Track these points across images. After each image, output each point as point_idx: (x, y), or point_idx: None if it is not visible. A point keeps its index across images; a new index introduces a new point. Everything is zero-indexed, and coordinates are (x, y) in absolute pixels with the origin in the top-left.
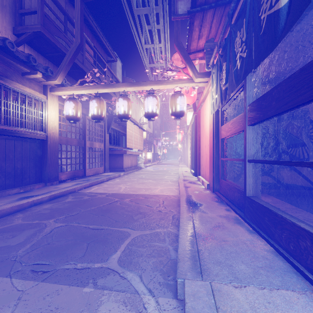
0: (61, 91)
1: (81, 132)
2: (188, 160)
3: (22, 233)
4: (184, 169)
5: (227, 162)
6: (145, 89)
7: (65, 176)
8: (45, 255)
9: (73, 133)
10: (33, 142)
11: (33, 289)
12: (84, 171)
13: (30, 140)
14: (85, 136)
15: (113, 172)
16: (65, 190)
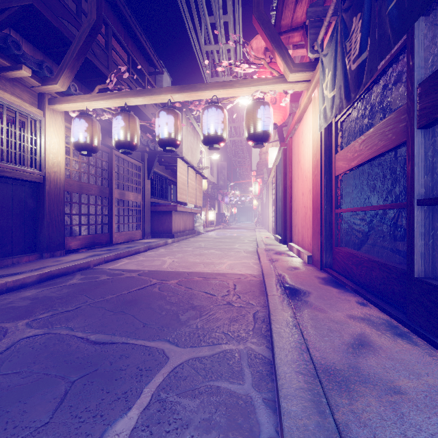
0: (67, 103)
1: (106, 175)
2: (269, 222)
3: None
4: (263, 235)
5: (346, 216)
6: (204, 97)
7: (78, 243)
8: None
9: (91, 175)
10: (20, 186)
11: None
12: (110, 236)
13: (13, 181)
14: (112, 182)
15: (157, 238)
16: (70, 266)
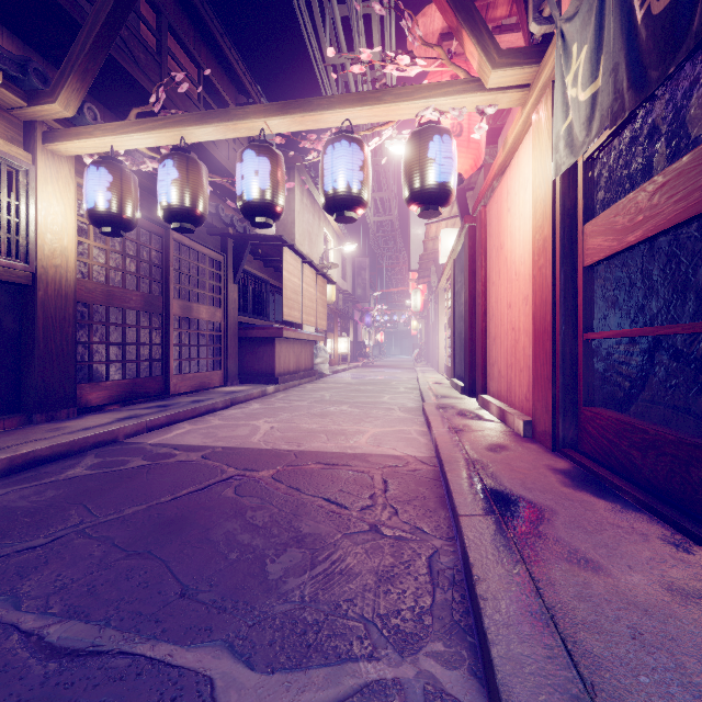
0: (76, 140)
1: (157, 274)
2: (441, 356)
3: None
4: (431, 379)
5: (603, 347)
6: (326, 123)
7: (104, 394)
8: None
9: (129, 274)
10: None
11: None
12: (164, 382)
13: None
14: (168, 286)
15: (249, 384)
16: (75, 439)
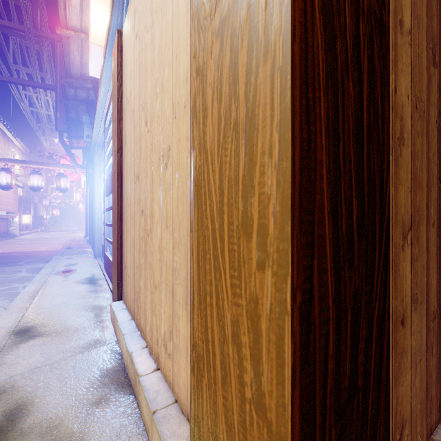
0: None
1: None
2: None
3: None
4: (79, 235)
5: None
6: (30, 166)
7: None
8: None
9: None
10: None
11: None
12: None
13: None
14: None
15: None
16: None
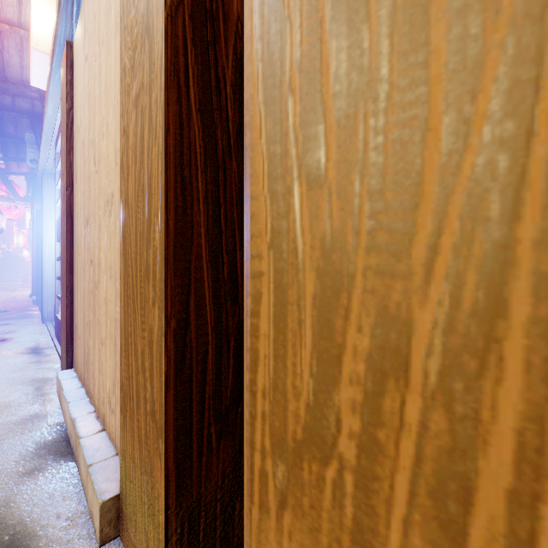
0: None
1: None
2: None
3: None
4: (21, 293)
5: None
6: None
7: None
8: None
9: None
10: None
11: None
12: None
13: None
14: None
15: None
16: None
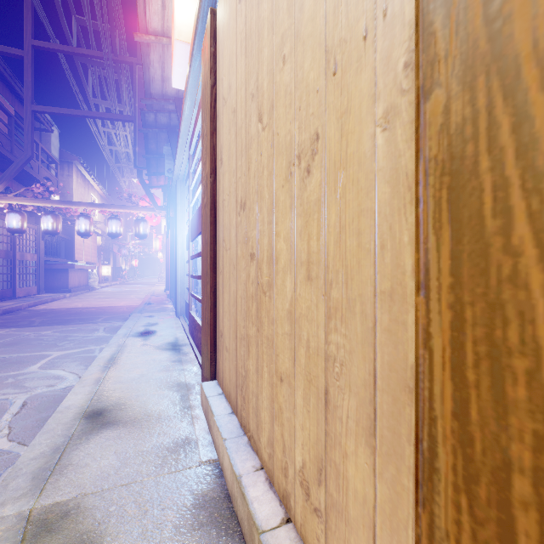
0: (1, 200)
1: (9, 240)
2: None
3: (21, 322)
4: (158, 288)
5: None
6: (109, 210)
7: None
8: (55, 323)
9: None
10: None
11: (65, 326)
12: (13, 292)
13: None
14: (15, 246)
15: (52, 293)
16: (14, 307)
